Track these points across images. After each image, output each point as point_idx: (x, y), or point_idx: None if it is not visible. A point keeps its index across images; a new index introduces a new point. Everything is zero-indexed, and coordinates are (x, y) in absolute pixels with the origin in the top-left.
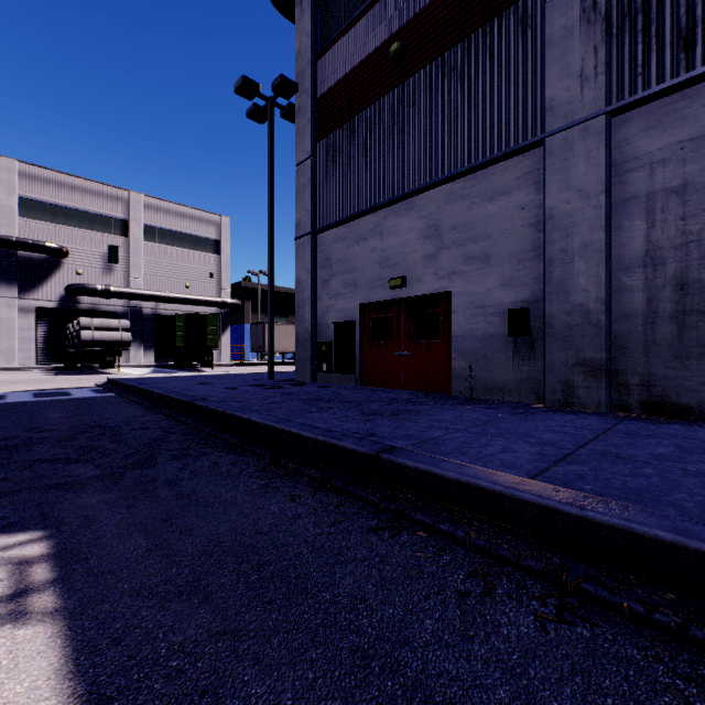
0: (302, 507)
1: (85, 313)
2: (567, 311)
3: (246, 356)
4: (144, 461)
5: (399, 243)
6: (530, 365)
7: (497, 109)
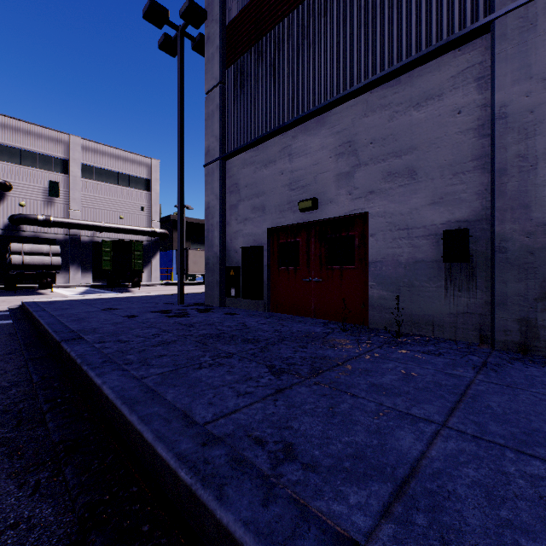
0: None
1: (28, 240)
2: (527, 231)
3: (174, 277)
4: None
5: (309, 163)
6: (469, 296)
7: (425, 1)
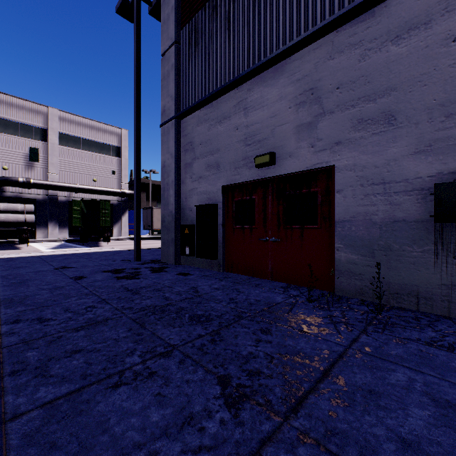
0: None
1: (10, 199)
2: None
3: (142, 231)
4: None
5: (266, 116)
6: None
7: None
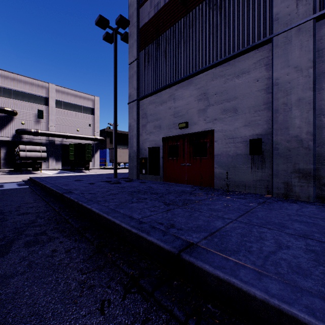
0: (107, 324)
1: (26, 143)
2: (287, 139)
3: (107, 164)
4: (1, 248)
5: (184, 104)
6: (262, 171)
7: (241, 24)
